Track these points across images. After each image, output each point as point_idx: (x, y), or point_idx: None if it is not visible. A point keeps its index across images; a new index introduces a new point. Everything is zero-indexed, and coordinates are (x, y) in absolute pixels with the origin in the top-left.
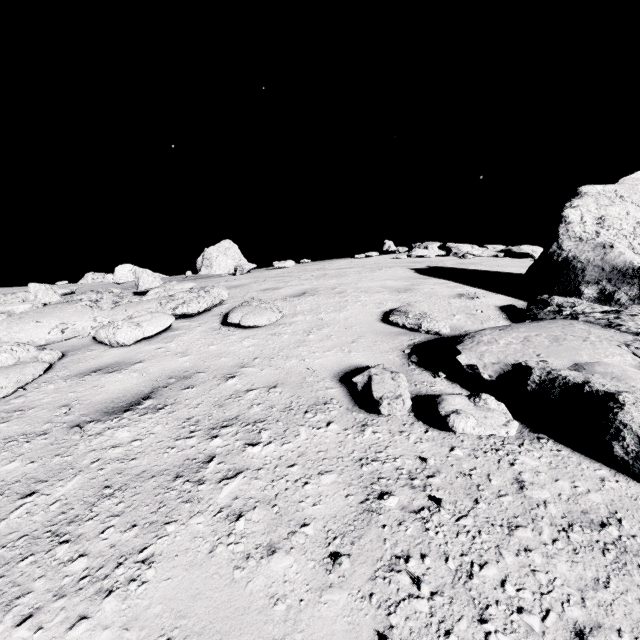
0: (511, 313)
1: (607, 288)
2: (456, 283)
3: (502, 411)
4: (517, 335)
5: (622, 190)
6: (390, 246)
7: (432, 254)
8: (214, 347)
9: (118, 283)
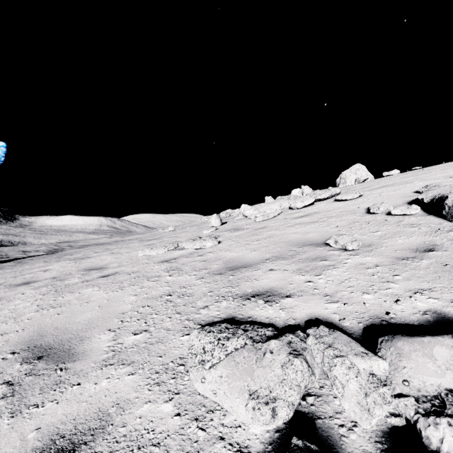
0: None
1: None
2: None
3: (416, 209)
4: None
5: None
6: None
7: None
8: (327, 207)
9: None
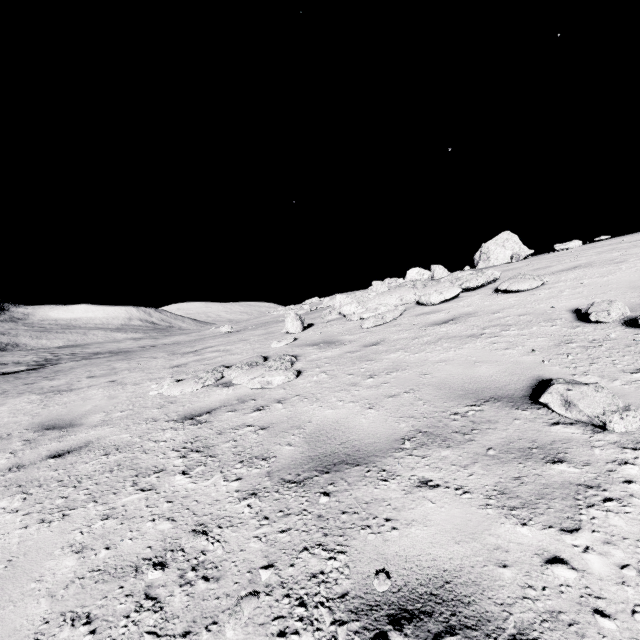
0: None
1: None
2: None
3: None
4: None
5: None
6: None
7: None
8: (487, 303)
9: None
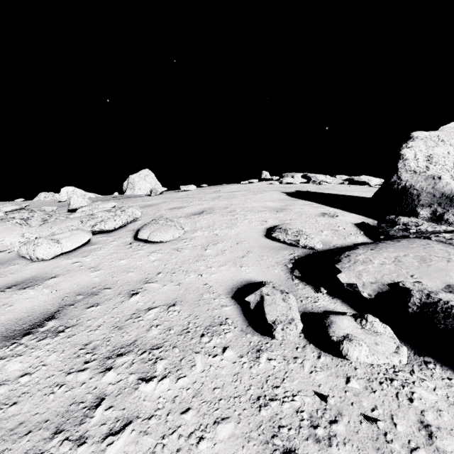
0: (365, 229)
1: (438, 210)
2: (318, 204)
3: (389, 335)
4: (388, 255)
5: (443, 135)
6: (266, 175)
7: (297, 181)
8: (124, 261)
9: (61, 201)
